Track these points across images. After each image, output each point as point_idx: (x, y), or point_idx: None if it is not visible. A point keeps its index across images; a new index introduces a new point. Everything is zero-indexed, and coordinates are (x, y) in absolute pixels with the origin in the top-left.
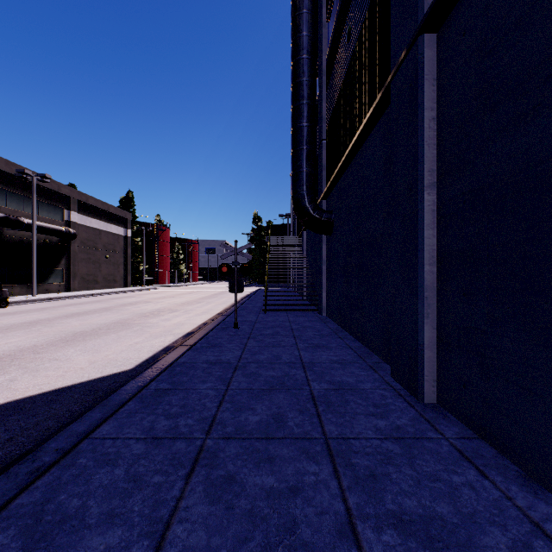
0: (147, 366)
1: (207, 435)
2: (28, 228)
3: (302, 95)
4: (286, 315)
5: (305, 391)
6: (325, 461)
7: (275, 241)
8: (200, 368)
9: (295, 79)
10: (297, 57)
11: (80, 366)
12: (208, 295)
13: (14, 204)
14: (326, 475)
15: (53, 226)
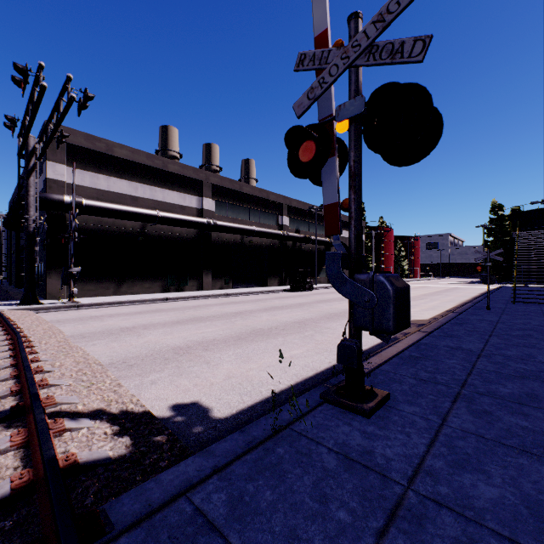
0: (436, 319)
1: (491, 333)
2: (313, 242)
3: None
4: (538, 306)
5: None
6: None
7: (525, 236)
8: (473, 320)
9: None
10: None
11: None
12: (441, 290)
13: (305, 228)
14: None
15: (323, 239)
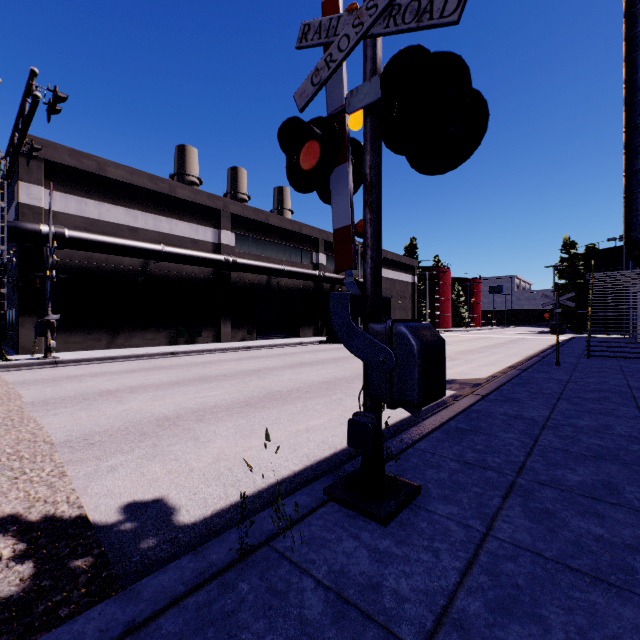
0: (496, 377)
1: (560, 395)
2: None
3: (637, 138)
4: (616, 361)
5: (628, 394)
6: (634, 408)
7: (600, 278)
8: (539, 379)
9: (628, 124)
10: (631, 101)
11: (451, 373)
12: (504, 341)
13: None
14: (633, 410)
15: None
